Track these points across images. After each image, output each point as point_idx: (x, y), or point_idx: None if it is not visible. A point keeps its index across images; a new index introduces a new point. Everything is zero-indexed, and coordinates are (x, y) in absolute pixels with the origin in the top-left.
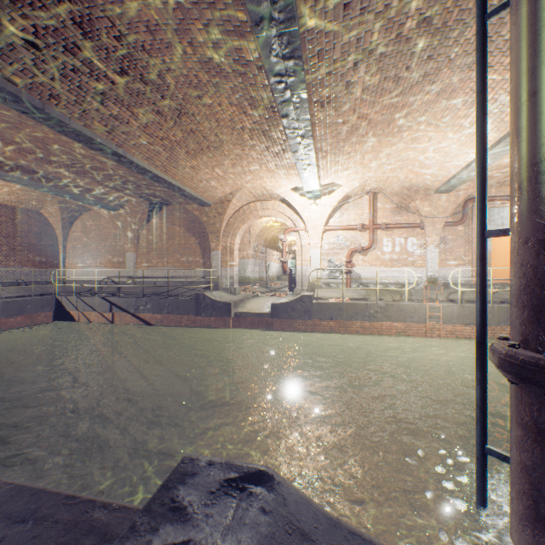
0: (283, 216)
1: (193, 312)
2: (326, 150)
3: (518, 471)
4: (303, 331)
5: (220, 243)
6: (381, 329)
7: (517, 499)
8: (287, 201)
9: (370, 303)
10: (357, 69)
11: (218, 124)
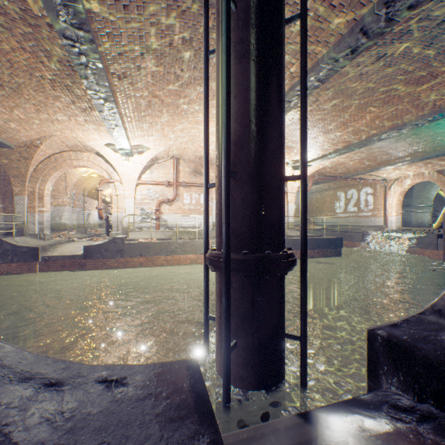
0: (99, 168)
1: None
2: (131, 116)
3: (216, 322)
4: (116, 268)
5: (26, 188)
6: (180, 261)
7: (216, 338)
8: (102, 155)
9: (172, 241)
10: (144, 58)
11: (11, 65)
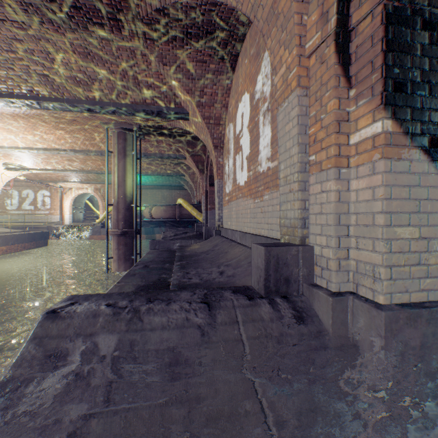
0: None
1: None
2: None
3: (122, 255)
4: None
5: None
6: None
7: (121, 261)
8: None
9: None
10: (43, 111)
11: None
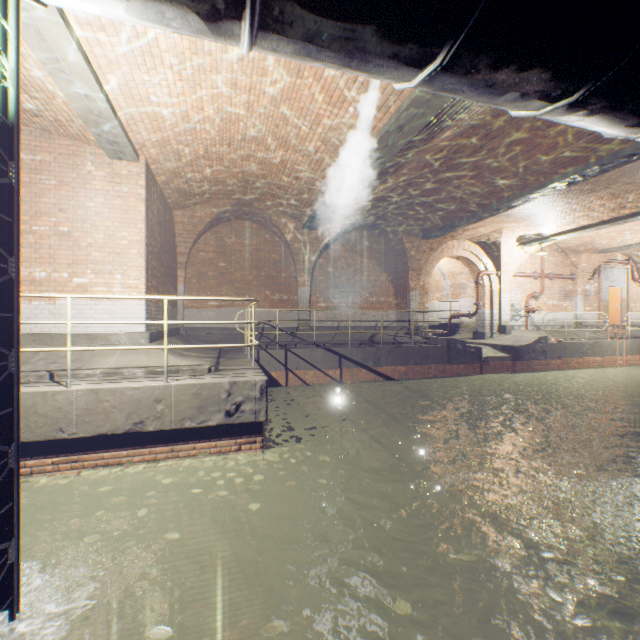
0: (474, 258)
1: (443, 361)
2: None
3: None
4: (538, 371)
5: (419, 283)
6: (588, 364)
7: None
8: (496, 244)
9: (583, 342)
10: None
11: None
